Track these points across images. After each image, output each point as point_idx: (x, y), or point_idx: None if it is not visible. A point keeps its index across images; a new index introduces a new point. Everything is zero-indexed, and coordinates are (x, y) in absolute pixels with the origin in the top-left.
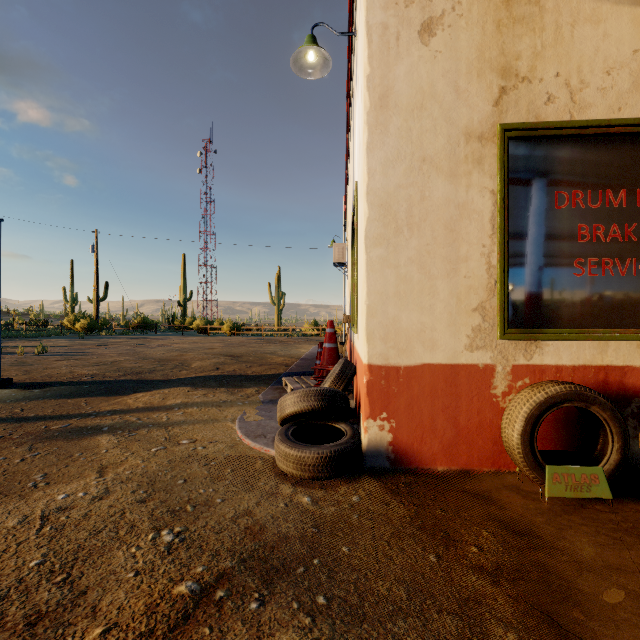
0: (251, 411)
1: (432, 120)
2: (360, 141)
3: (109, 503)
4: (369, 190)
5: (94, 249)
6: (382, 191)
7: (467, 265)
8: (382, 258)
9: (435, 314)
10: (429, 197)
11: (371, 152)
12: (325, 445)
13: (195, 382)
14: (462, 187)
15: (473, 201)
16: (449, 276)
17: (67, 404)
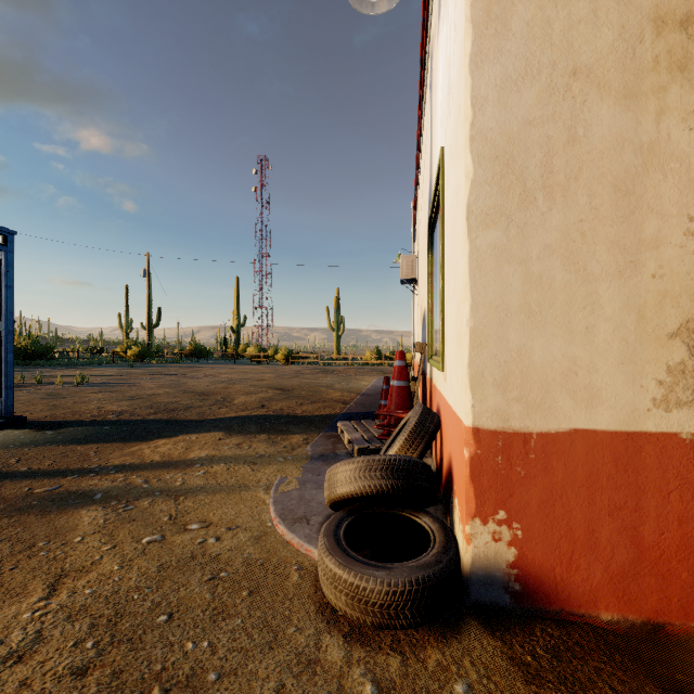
0: (293, 473)
1: (590, 1)
2: (452, 71)
3: (24, 674)
4: (475, 133)
5: (146, 273)
6: (498, 133)
7: (658, 254)
8: (498, 247)
9: (595, 343)
10: (584, 137)
11: (478, 68)
12: (400, 565)
13: (231, 425)
14: (648, 115)
15: (670, 138)
16: (622, 275)
17: (74, 453)
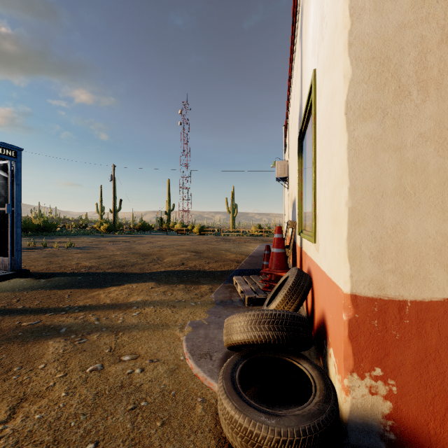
0: (201, 315)
1: None
2: (326, 1)
3: None
4: (352, 39)
5: (112, 177)
6: (374, 37)
7: None
8: (374, 137)
9: None
10: None
11: None
12: (288, 412)
13: (160, 277)
14: None
15: None
16: None
17: (55, 295)
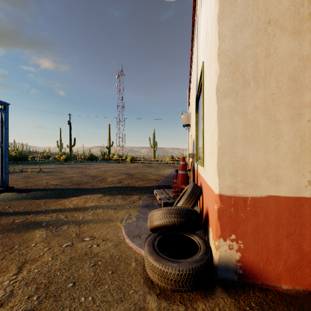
0: (133, 213)
1: None
2: (208, 24)
3: None
4: (220, 52)
5: (69, 122)
6: (231, 52)
7: None
8: (231, 107)
9: (279, 153)
10: (274, 53)
11: (221, 21)
12: (184, 260)
13: (105, 191)
14: (306, 41)
15: None
16: (293, 120)
17: (34, 203)
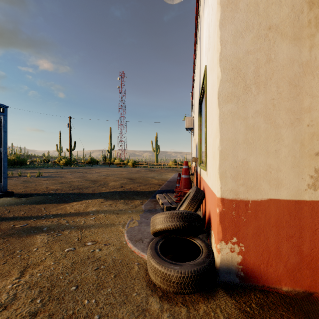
0: (136, 218)
1: None
2: (211, 29)
3: (7, 315)
4: (221, 57)
5: (68, 125)
6: (233, 57)
7: (310, 115)
8: (233, 112)
9: (280, 157)
10: (274, 59)
11: (223, 26)
12: (186, 263)
13: (107, 195)
14: (305, 48)
15: (316, 59)
16: (293, 125)
17: (34, 208)
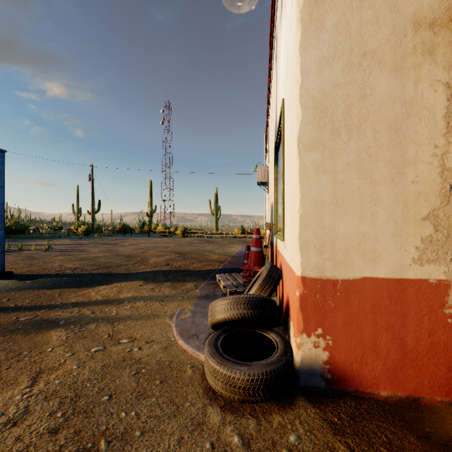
0: (188, 306)
1: (374, 10)
2: (289, 52)
3: (18, 433)
4: (302, 91)
5: (90, 177)
6: (317, 92)
7: (416, 168)
8: (317, 163)
9: (377, 223)
10: (370, 95)
11: (305, 51)
12: (256, 363)
13: (147, 276)
14: (409, 82)
15: (423, 96)
16: (394, 181)
17: (45, 295)
